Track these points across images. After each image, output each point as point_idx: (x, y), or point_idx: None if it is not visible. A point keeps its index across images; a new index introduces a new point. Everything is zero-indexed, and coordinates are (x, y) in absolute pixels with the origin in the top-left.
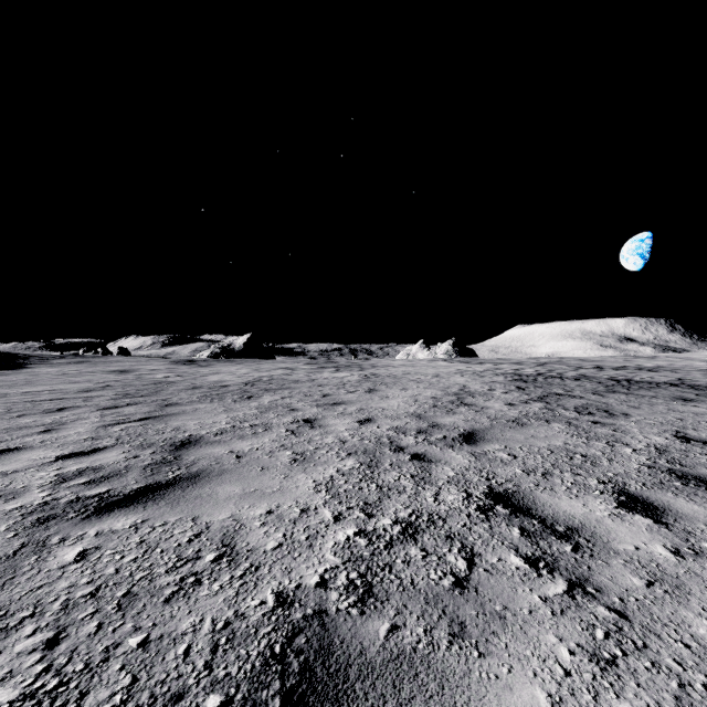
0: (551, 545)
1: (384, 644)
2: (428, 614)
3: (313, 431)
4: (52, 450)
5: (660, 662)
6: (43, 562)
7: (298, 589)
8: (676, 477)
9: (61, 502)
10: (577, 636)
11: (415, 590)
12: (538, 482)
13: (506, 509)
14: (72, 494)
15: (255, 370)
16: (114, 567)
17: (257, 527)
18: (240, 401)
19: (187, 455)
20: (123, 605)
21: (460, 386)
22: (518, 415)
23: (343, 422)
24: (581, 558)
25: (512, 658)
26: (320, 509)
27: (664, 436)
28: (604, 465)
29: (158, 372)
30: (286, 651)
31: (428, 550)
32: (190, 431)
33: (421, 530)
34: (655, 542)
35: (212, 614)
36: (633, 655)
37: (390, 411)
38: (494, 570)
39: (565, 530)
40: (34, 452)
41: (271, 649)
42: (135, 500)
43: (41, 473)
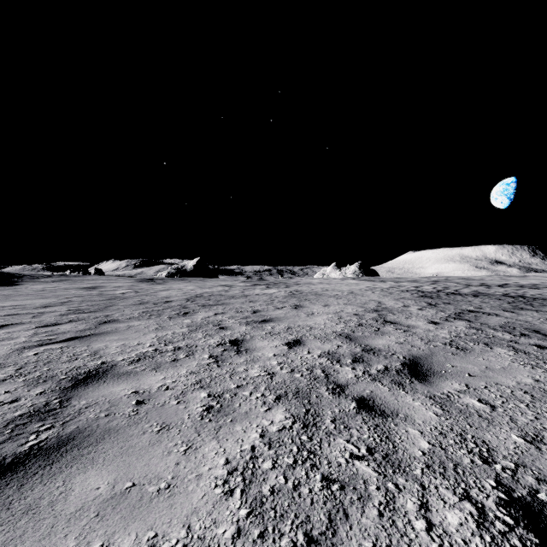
0: None
1: None
2: None
3: (238, 357)
4: None
5: None
6: None
7: None
8: None
9: None
10: None
11: None
12: None
13: None
14: None
15: (200, 287)
16: None
17: None
18: (175, 318)
19: (78, 398)
20: None
21: (375, 302)
22: (451, 337)
23: (270, 345)
24: None
25: None
26: None
27: None
28: None
29: (120, 289)
30: None
31: None
32: (106, 356)
33: None
34: None
35: None
36: None
37: (318, 330)
38: None
39: None
40: None
41: None
42: None
43: None
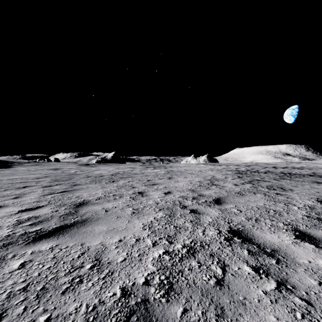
0: (265, 259)
1: (180, 321)
2: (203, 302)
3: (142, 198)
4: (17, 207)
5: None
6: (1, 269)
7: (133, 286)
8: (321, 222)
9: (16, 234)
10: (286, 317)
11: (196, 287)
12: (253, 224)
13: (239, 239)
14: (22, 230)
15: (116, 168)
16: (38, 272)
17: (113, 249)
18: (108, 183)
19: (81, 210)
20: (39, 296)
21: (211, 176)
22: (240, 190)
23: (157, 193)
24: (281, 267)
25: None
26: (146, 239)
27: (311, 201)
28: (285, 215)
29: (72, 169)
30: None
31: (201, 263)
32: (84, 198)
33: (197, 251)
34: (318, 258)
35: (86, 301)
36: None
37: (179, 188)
38: (236, 275)
39: (270, 251)
40: (8, 208)
41: None
42: (53, 234)
43: (9, 219)
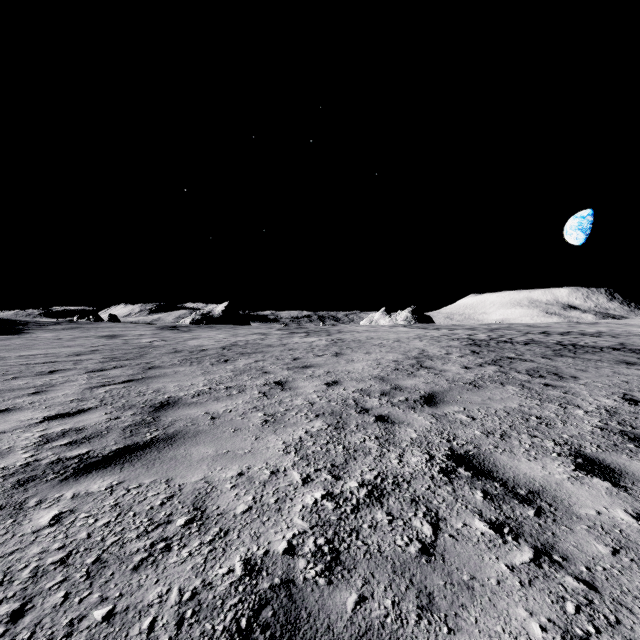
0: (514, 509)
1: (352, 618)
2: (395, 584)
3: (283, 393)
4: (39, 411)
5: (635, 639)
6: (18, 526)
7: (266, 556)
8: (629, 439)
9: (42, 463)
10: (547, 610)
11: (382, 557)
12: (497, 443)
13: (468, 472)
14: (53, 455)
15: (232, 335)
16: (86, 531)
17: (228, 489)
18: (217, 364)
19: (165, 416)
20: (91, 573)
21: (419, 350)
22: (474, 378)
23: (311, 384)
24: (545, 523)
25: (482, 635)
26: (289, 471)
27: (613, 399)
28: (559, 427)
29: (144, 337)
30: (252, 625)
31: (393, 514)
32: (169, 393)
33: (386, 493)
34: (616, 507)
35: (180, 583)
36: (607, 632)
37: (355, 374)
38: (459, 536)
39: (526, 494)
40: (23, 413)
41: (237, 623)
42: (112, 462)
43: (27, 434)
